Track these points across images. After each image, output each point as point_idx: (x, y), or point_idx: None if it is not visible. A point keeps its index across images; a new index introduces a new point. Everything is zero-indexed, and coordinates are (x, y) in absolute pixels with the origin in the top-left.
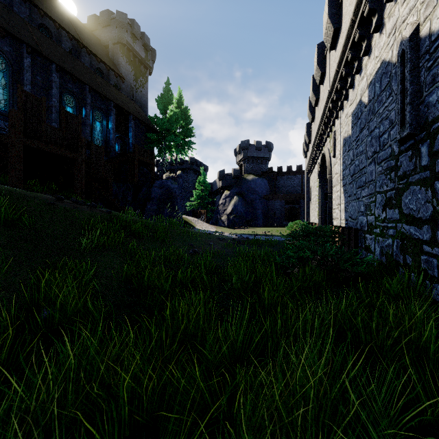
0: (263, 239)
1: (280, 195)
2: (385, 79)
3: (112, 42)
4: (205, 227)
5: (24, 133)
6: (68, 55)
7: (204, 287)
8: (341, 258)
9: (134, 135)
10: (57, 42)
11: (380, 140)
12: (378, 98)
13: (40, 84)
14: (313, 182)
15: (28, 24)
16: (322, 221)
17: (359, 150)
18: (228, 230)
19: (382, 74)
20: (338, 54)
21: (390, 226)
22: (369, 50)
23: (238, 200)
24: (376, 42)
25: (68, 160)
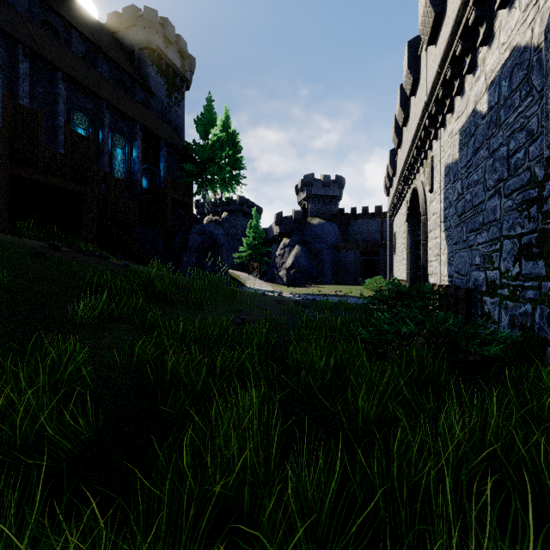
0: (334, 301)
1: (354, 244)
2: (519, 72)
3: (139, 47)
4: (258, 285)
5: (11, 158)
6: (80, 61)
7: (256, 378)
8: (460, 333)
9: (166, 166)
10: (66, 44)
11: (509, 161)
12: (505, 102)
13: (42, 97)
14: (397, 226)
15: (26, 19)
16: (411, 277)
17: (471, 179)
18: (288, 288)
19: (513, 66)
20: (440, 49)
21: (529, 285)
22: (490, 36)
23: (300, 250)
24: (502, 23)
25: (76, 196)
